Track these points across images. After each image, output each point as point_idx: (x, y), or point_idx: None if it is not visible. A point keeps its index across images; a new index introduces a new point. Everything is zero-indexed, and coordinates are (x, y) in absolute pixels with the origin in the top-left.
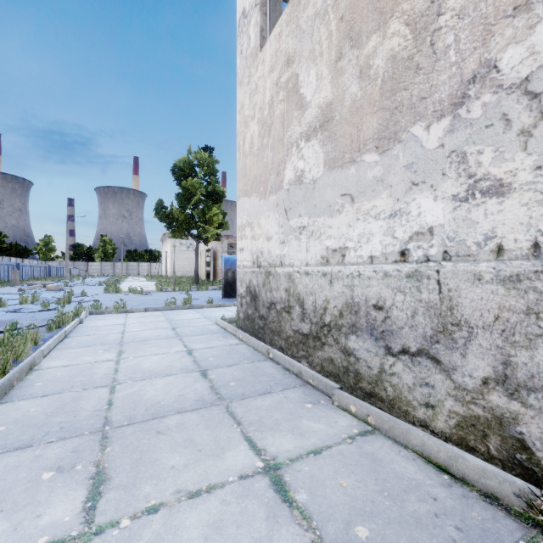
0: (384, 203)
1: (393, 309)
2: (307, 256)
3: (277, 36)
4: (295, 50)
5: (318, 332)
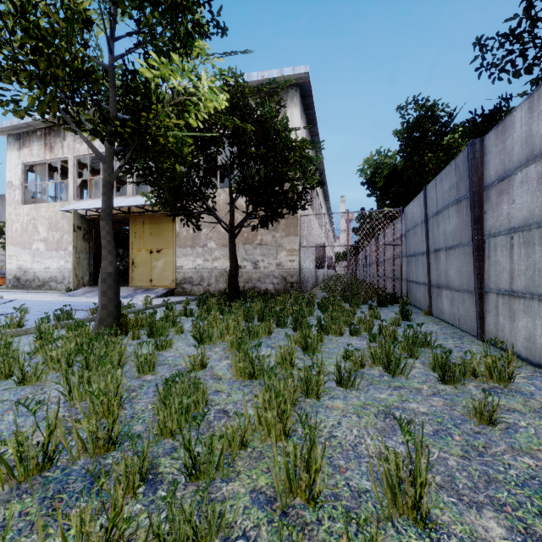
0: (57, 260)
1: (58, 277)
2: (41, 268)
3: (30, 208)
4: (37, 218)
5: (44, 284)
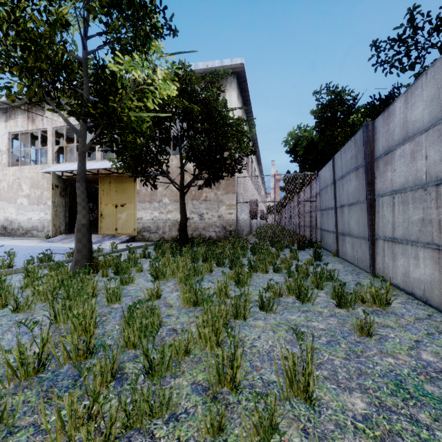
0: (38, 213)
1: (39, 226)
2: (24, 219)
3: (15, 170)
4: (21, 178)
5: (27, 232)
